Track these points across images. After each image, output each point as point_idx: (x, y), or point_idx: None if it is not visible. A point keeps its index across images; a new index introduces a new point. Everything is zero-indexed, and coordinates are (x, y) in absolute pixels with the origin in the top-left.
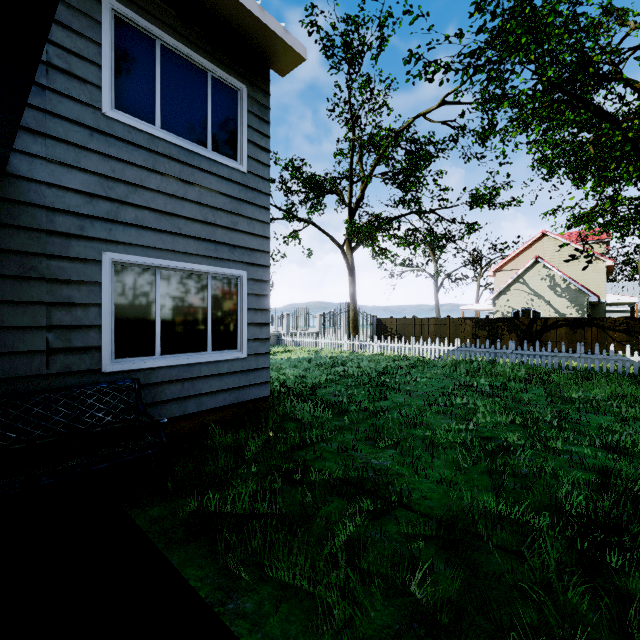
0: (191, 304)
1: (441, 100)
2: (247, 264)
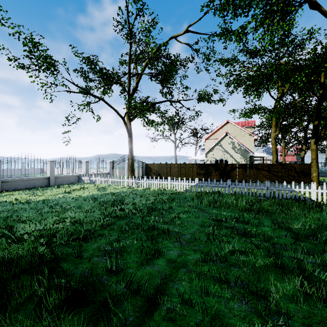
0: None
1: (186, 28)
2: None
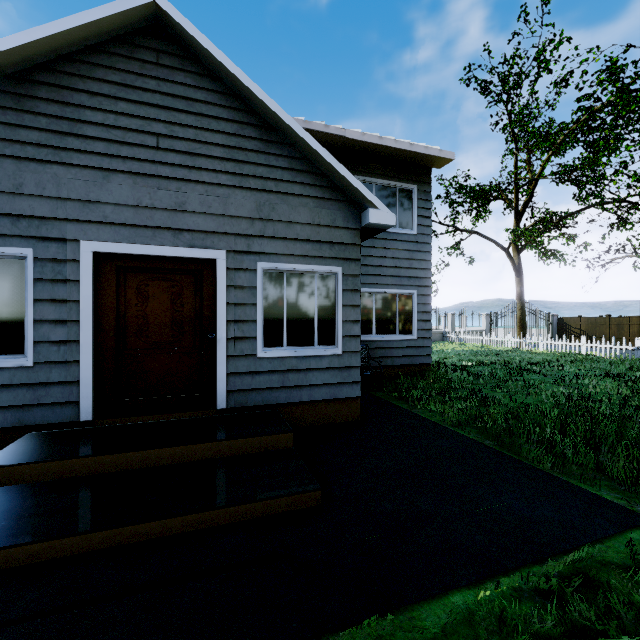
0: (388, 310)
1: None
2: (417, 286)
